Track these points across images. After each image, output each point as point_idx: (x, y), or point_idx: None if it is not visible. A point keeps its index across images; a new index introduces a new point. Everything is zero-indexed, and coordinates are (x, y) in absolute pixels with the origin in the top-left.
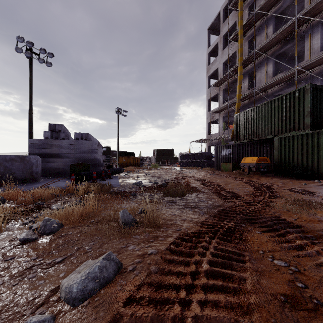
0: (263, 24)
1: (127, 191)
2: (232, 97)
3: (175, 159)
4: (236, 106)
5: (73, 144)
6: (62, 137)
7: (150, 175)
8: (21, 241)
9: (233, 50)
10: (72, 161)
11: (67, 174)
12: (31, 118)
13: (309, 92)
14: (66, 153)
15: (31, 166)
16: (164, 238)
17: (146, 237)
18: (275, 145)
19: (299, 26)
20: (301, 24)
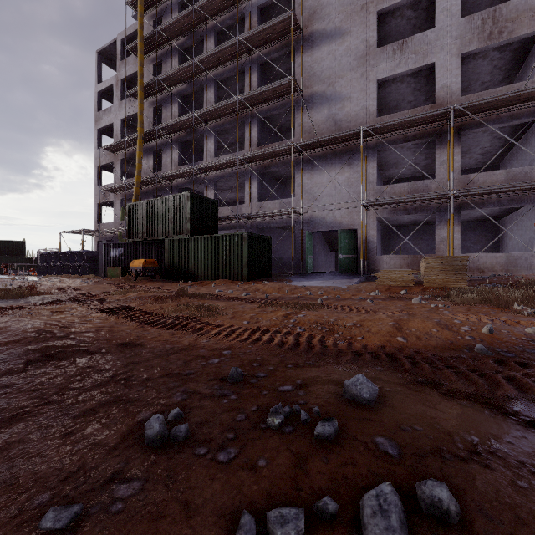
0: (169, 97)
1: None
2: None
3: (31, 261)
4: (134, 191)
5: None
6: None
7: None
8: None
9: (135, 109)
10: None
11: None
12: None
13: (189, 199)
14: None
15: None
16: None
17: None
18: (166, 247)
19: (199, 123)
20: (200, 122)
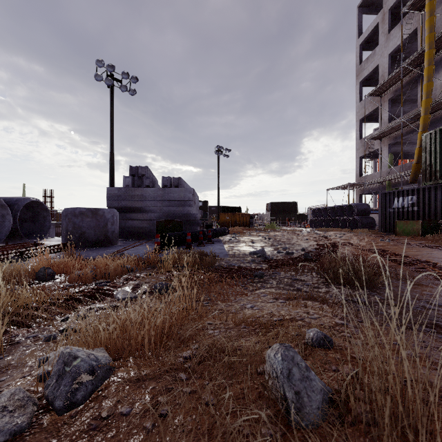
0: None
1: (246, 267)
2: (405, 112)
3: (300, 217)
4: (421, 121)
5: (160, 193)
6: (146, 183)
7: (272, 239)
8: None
9: (410, 28)
10: (159, 218)
11: (153, 236)
12: (112, 163)
13: None
14: (151, 207)
15: (105, 223)
16: None
17: None
18: None
19: None
20: None
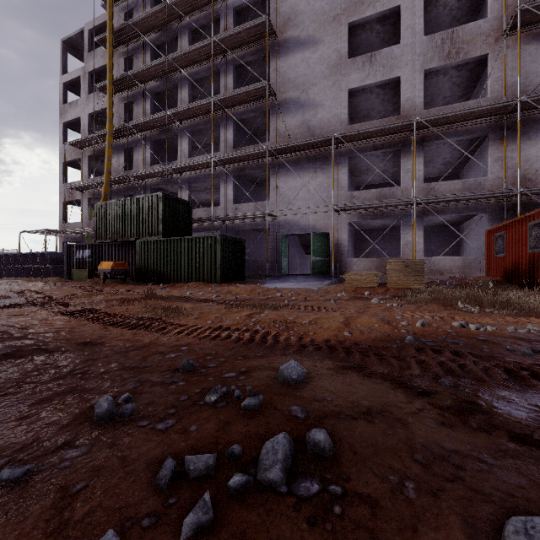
0: (141, 94)
1: None
2: None
3: None
4: (103, 190)
5: None
6: None
7: None
8: None
9: (104, 103)
10: None
11: None
12: None
13: (162, 200)
14: None
15: None
16: None
17: None
18: (137, 249)
19: (172, 122)
20: (173, 121)
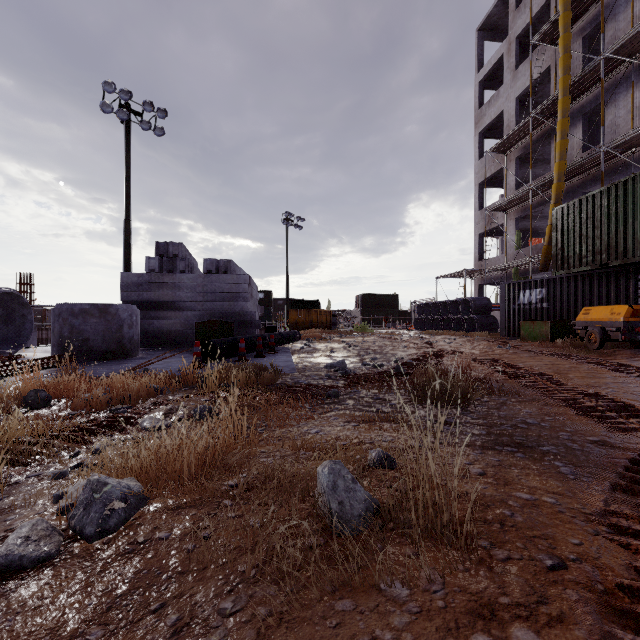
0: None
1: (317, 385)
2: (537, 175)
3: (402, 314)
4: (553, 190)
5: (201, 281)
6: (180, 267)
7: (359, 347)
8: (1, 566)
9: (541, 65)
10: (199, 317)
11: (190, 344)
12: (128, 236)
13: None
14: (188, 301)
15: (119, 325)
16: (538, 638)
17: (440, 607)
18: None
19: None
20: None
